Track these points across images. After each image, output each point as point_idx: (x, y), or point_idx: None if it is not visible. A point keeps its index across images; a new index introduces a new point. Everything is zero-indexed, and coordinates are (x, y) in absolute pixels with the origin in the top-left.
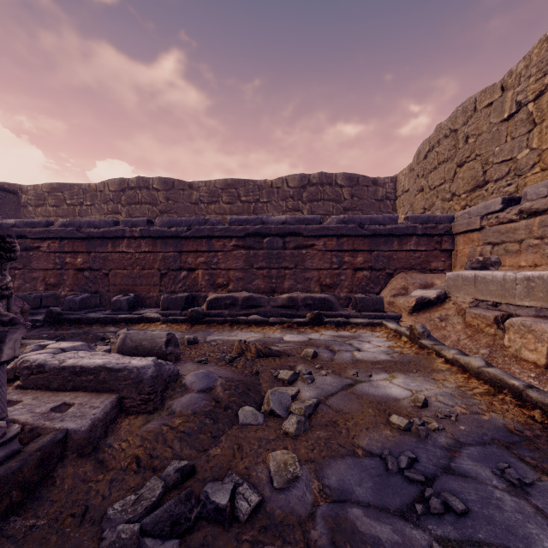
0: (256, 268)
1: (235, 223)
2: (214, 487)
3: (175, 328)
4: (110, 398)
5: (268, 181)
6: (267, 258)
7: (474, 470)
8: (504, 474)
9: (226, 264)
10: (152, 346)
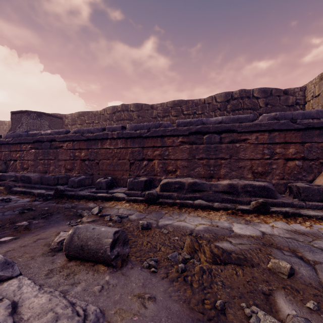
0: (197, 158)
1: (181, 125)
2: None
3: (135, 207)
4: None
5: (202, 100)
6: (206, 150)
7: None
8: None
9: (174, 155)
10: (97, 247)
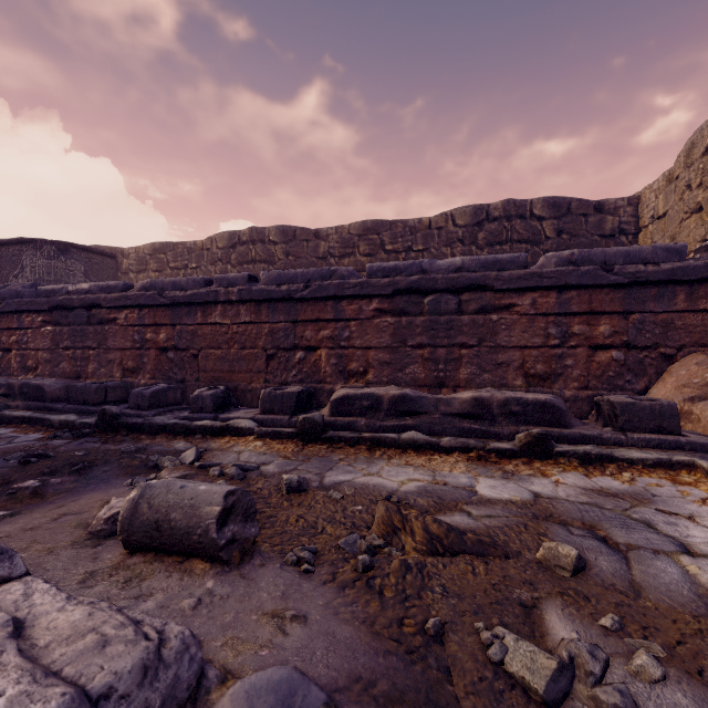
0: (411, 346)
1: (378, 274)
2: None
3: (275, 448)
4: None
5: (424, 220)
6: (430, 329)
7: None
8: None
9: (363, 339)
10: (189, 524)
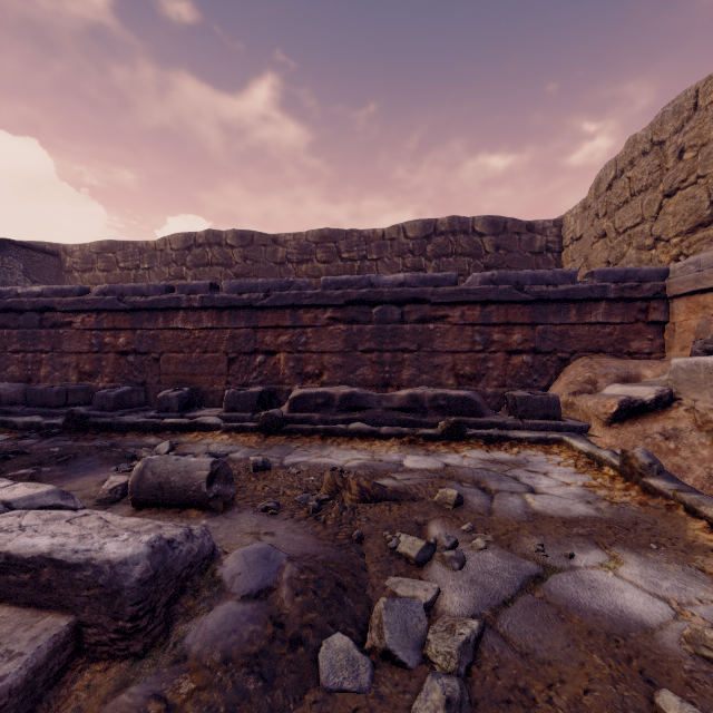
0: (361, 350)
1: (332, 287)
2: None
3: (240, 440)
4: (53, 627)
5: (378, 231)
6: (377, 336)
7: None
8: None
9: (318, 344)
10: (186, 484)
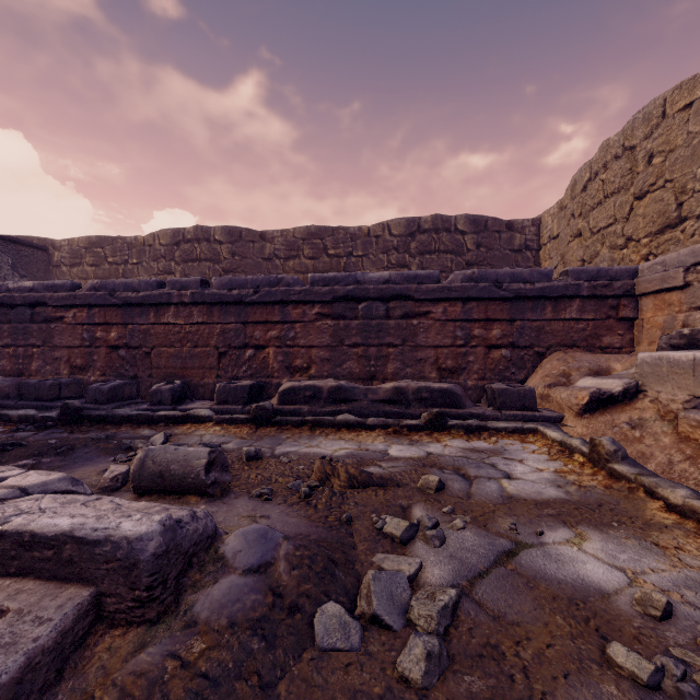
0: (348, 345)
1: (319, 283)
2: None
3: (232, 432)
4: (76, 597)
5: (364, 229)
6: (363, 331)
7: None
8: None
9: (306, 339)
10: (185, 472)
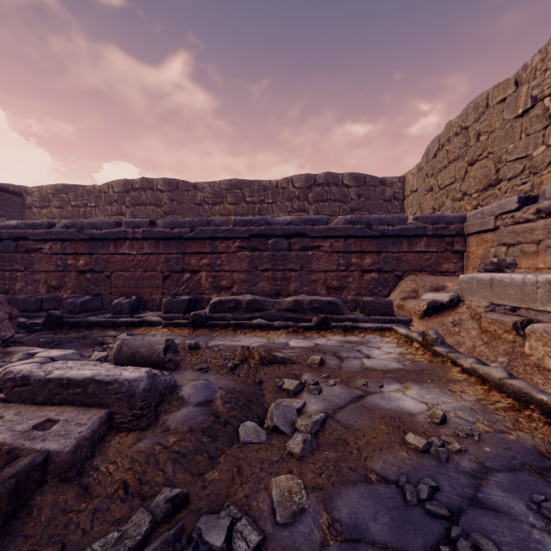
0: (261, 270)
1: (239, 224)
2: (208, 523)
3: (176, 332)
4: (98, 414)
5: (273, 182)
6: (272, 259)
7: (506, 503)
8: (541, 509)
9: (230, 266)
10: (150, 353)
